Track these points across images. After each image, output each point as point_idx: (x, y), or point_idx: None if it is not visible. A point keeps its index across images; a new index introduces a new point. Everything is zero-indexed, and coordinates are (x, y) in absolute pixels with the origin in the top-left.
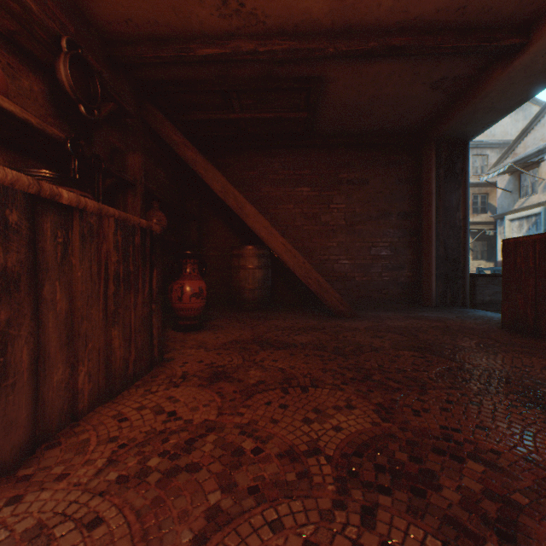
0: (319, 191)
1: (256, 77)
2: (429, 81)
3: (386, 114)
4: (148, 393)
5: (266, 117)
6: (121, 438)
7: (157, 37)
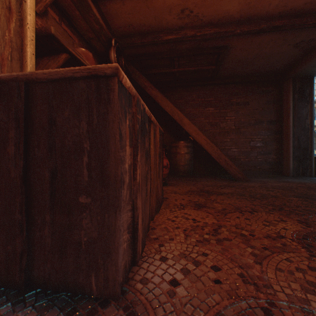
0: (219, 110)
1: (190, 48)
2: (293, 43)
3: (262, 64)
4: (172, 211)
5: (192, 69)
6: (181, 227)
7: (142, 32)
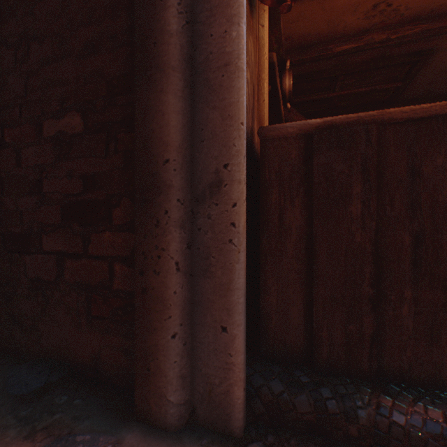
0: None
1: (368, 60)
2: None
3: None
4: None
5: (361, 91)
6: None
7: (303, 45)
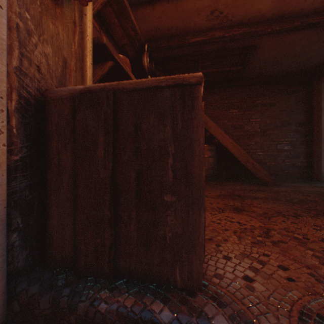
0: (243, 111)
1: (216, 49)
2: None
3: (291, 63)
4: (213, 214)
5: (216, 71)
6: (229, 229)
7: (169, 35)
